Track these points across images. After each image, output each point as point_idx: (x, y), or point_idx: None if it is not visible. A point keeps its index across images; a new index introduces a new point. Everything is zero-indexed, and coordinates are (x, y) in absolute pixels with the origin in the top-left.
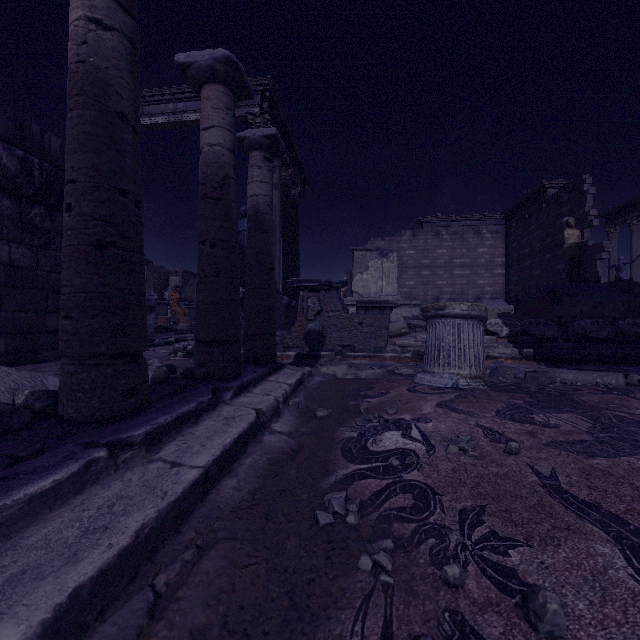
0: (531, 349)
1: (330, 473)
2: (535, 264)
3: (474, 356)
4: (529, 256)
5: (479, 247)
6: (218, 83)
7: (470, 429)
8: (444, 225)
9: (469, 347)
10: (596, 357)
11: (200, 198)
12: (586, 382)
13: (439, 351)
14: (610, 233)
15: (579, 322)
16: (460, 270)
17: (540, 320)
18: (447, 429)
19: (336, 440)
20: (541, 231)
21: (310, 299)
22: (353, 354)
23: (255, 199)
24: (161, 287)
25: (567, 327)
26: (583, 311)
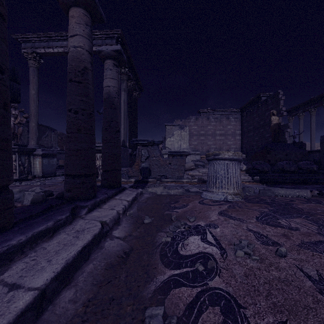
0: (258, 177)
1: (151, 279)
2: (255, 134)
3: (236, 182)
4: (252, 130)
5: (228, 125)
6: (80, 7)
7: (245, 233)
8: (211, 114)
9: (233, 177)
10: (290, 180)
11: (68, 81)
12: (291, 195)
13: (216, 179)
14: (289, 120)
15: (280, 163)
16: (219, 137)
17: (261, 162)
18: (230, 233)
19: (156, 244)
20: (258, 118)
21: (143, 150)
22: (166, 180)
23: (108, 88)
24: (62, 144)
25: (273, 165)
26: (281, 157)
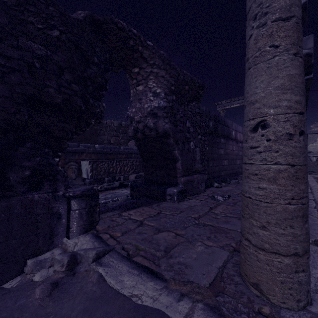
0: None
1: None
2: None
3: None
4: None
5: None
6: None
7: None
8: None
9: None
10: None
11: None
12: None
13: None
14: None
15: None
16: None
17: None
18: None
19: None
20: None
21: None
22: (315, 174)
23: None
24: None
25: None
26: None
